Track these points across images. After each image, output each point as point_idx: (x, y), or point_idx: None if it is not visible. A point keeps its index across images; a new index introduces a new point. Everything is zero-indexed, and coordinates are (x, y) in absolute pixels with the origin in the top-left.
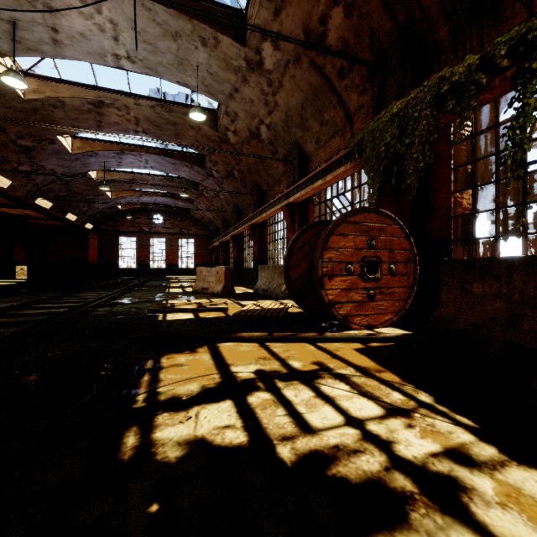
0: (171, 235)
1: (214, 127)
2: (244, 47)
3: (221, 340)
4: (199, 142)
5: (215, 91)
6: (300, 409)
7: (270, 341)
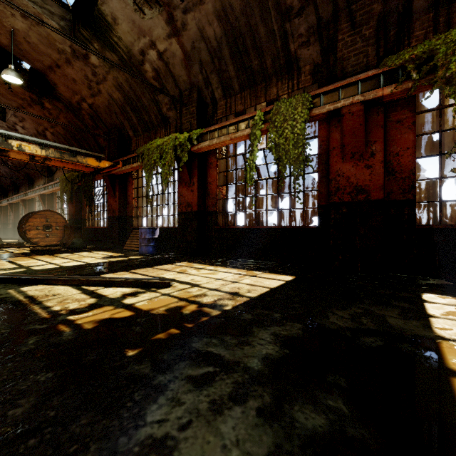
0: None
1: None
2: (5, 122)
3: None
4: None
5: None
6: None
7: (2, 248)
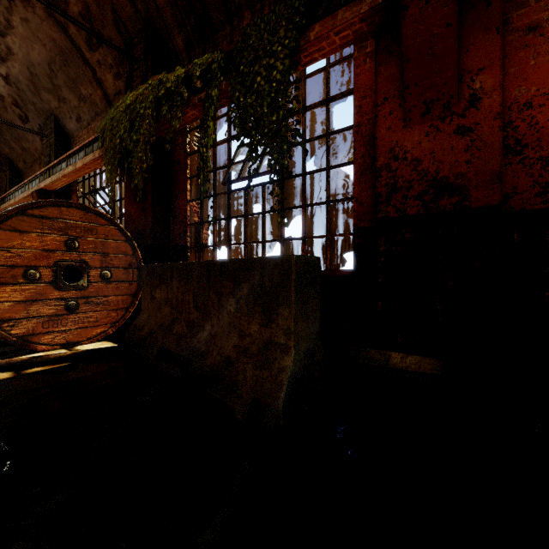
0: None
1: None
2: None
3: None
4: None
5: None
6: None
7: None
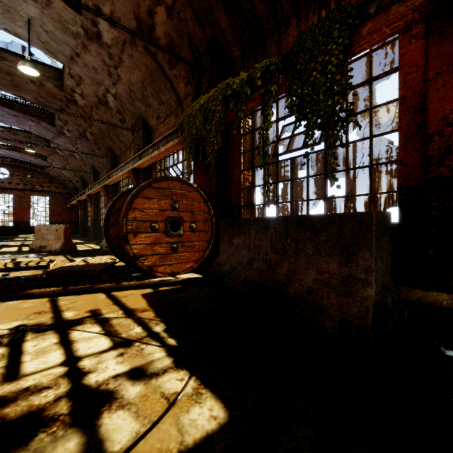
0: (20, 191)
1: (59, 86)
2: (80, 15)
3: (4, 299)
4: (43, 98)
5: (54, 49)
6: (26, 358)
7: (64, 294)
